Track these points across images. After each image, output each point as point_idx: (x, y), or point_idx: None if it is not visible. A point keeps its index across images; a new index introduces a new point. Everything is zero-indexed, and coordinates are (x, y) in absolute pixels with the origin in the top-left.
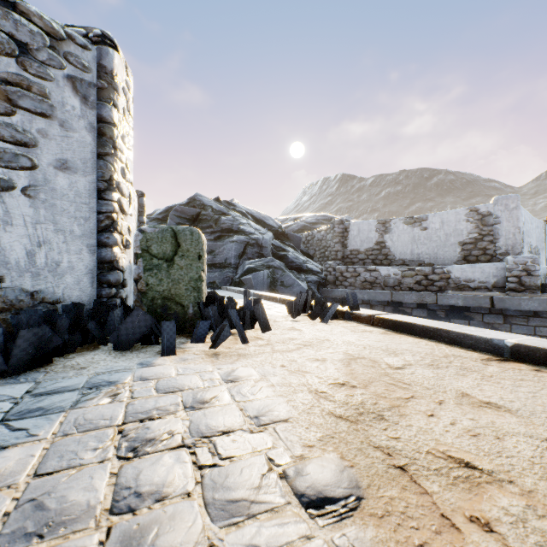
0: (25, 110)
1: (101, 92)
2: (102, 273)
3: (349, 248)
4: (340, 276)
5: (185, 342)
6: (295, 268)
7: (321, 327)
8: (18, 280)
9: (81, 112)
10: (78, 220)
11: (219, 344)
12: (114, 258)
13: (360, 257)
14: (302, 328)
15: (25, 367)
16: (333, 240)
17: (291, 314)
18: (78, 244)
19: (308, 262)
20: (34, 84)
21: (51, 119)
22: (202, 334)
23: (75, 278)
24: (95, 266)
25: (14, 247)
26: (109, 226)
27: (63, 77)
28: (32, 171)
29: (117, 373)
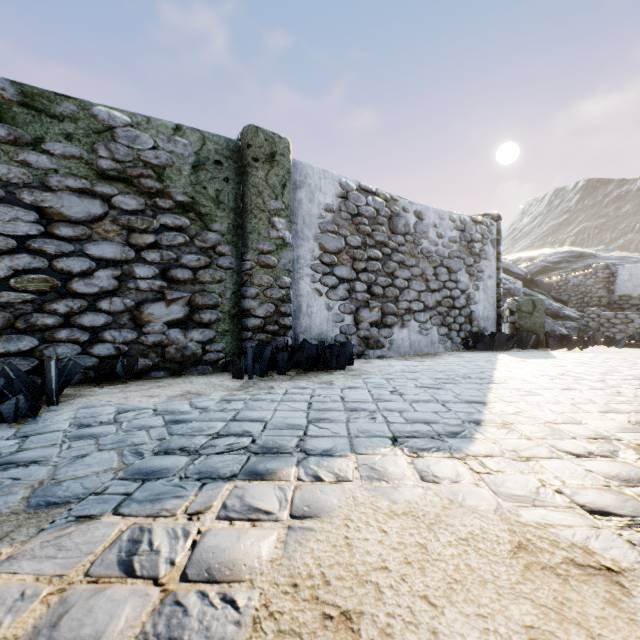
0: (482, 259)
1: (497, 241)
2: (498, 319)
3: (617, 293)
4: (606, 322)
5: (547, 349)
6: (550, 315)
7: (618, 349)
8: (481, 322)
9: (492, 252)
10: (491, 298)
11: (572, 349)
12: (501, 313)
13: (632, 303)
14: (605, 349)
15: (509, 350)
16: (595, 286)
17: (589, 344)
18: (491, 308)
19: (563, 309)
20: (484, 248)
21: (487, 259)
22: (555, 346)
23: (491, 322)
24: (495, 316)
25: (480, 310)
26: (500, 299)
27: (489, 241)
28: (483, 281)
29: (544, 352)
